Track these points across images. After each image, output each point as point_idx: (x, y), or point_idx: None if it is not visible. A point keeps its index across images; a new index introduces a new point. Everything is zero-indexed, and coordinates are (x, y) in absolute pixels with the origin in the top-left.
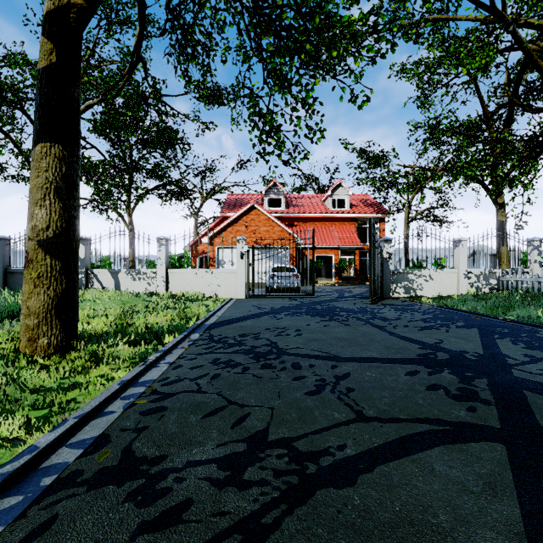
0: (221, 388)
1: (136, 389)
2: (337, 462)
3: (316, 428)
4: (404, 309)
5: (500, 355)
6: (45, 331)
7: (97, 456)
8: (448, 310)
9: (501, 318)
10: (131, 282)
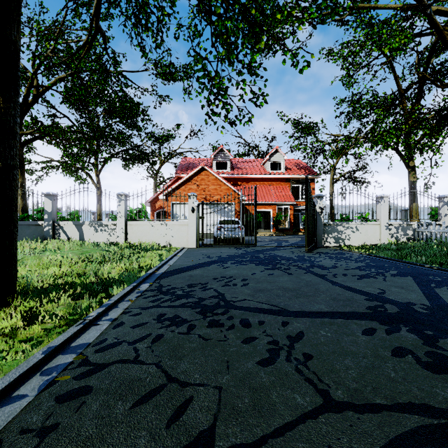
0: (161, 355)
1: (64, 357)
2: None
3: (277, 424)
4: (337, 257)
5: (447, 307)
6: None
7: None
8: (376, 258)
9: (428, 266)
10: (93, 234)
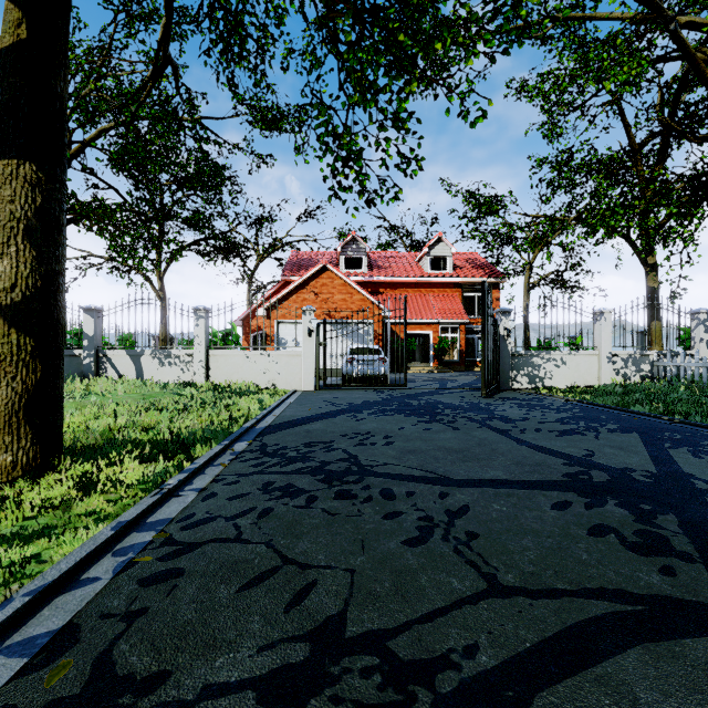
0: (272, 533)
1: (140, 535)
2: (466, 685)
3: (425, 609)
4: (530, 405)
5: (681, 474)
6: (8, 443)
7: (47, 674)
8: (590, 407)
9: (666, 418)
10: (158, 369)
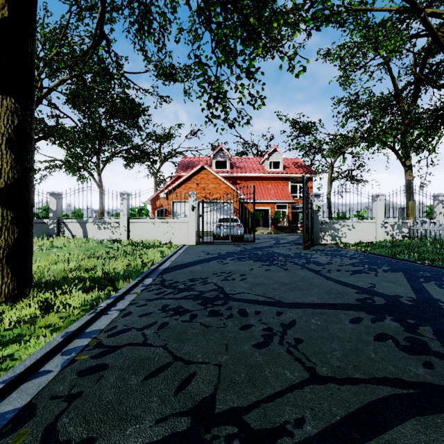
0: (167, 339)
1: (80, 340)
2: None
3: (268, 392)
4: (333, 254)
5: (432, 299)
6: None
7: (11, 440)
8: (371, 255)
9: (420, 262)
10: (97, 231)
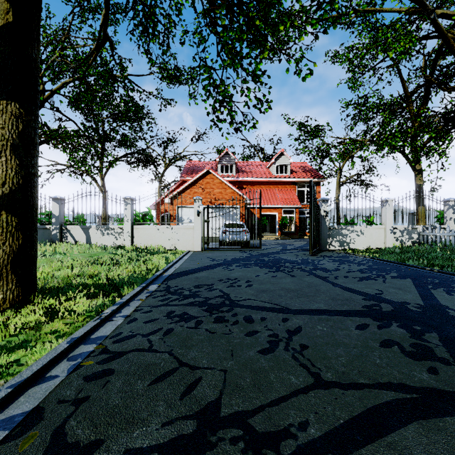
0: (172, 345)
1: (86, 346)
2: (301, 449)
3: (273, 397)
4: (341, 260)
5: (440, 306)
6: (0, 286)
7: (21, 442)
8: (379, 262)
9: (429, 269)
10: (100, 237)
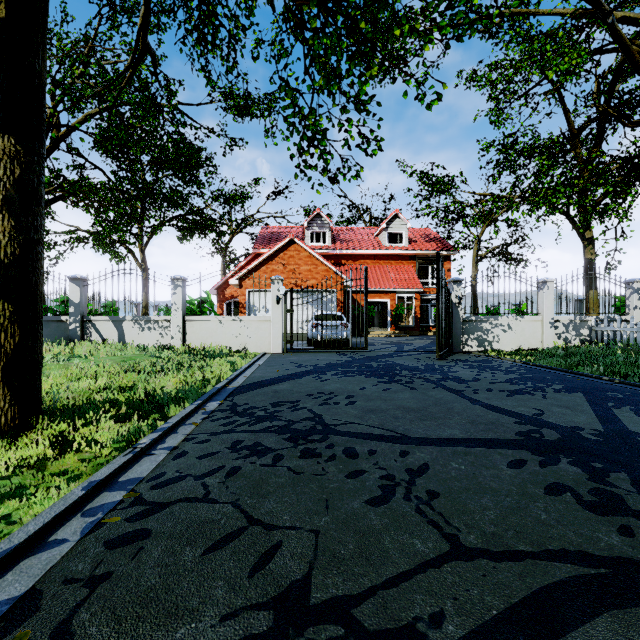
0: (239, 492)
1: (110, 494)
2: None
3: (390, 573)
4: (481, 366)
5: (627, 432)
6: None
7: None
8: (536, 368)
9: (607, 378)
10: (138, 333)
